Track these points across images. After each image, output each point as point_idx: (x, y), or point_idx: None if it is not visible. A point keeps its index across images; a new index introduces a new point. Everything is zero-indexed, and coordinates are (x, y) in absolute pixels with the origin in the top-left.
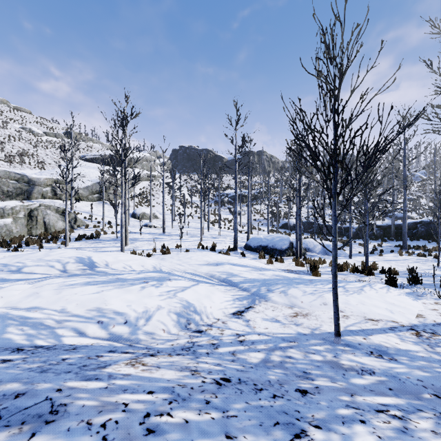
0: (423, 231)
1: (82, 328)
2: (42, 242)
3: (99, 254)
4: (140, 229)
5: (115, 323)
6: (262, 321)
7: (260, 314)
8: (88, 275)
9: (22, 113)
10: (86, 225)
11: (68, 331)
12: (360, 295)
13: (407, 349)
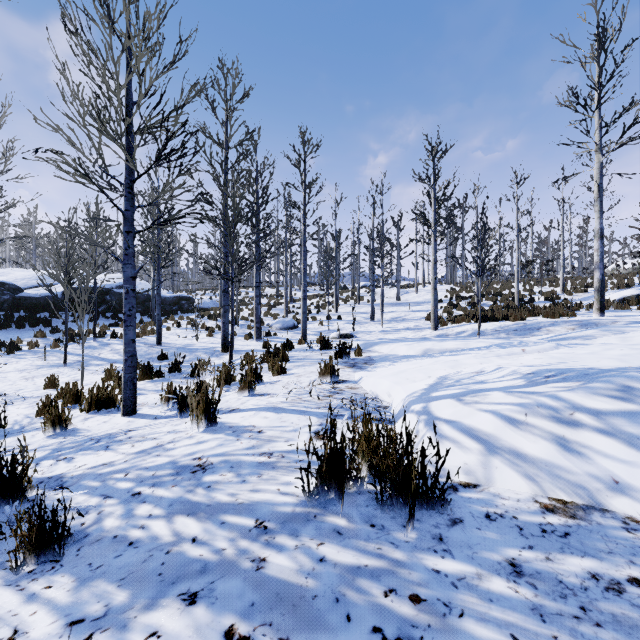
0: None
1: None
2: None
3: None
4: None
5: None
6: None
7: None
8: None
9: None
10: None
11: None
12: None
13: None
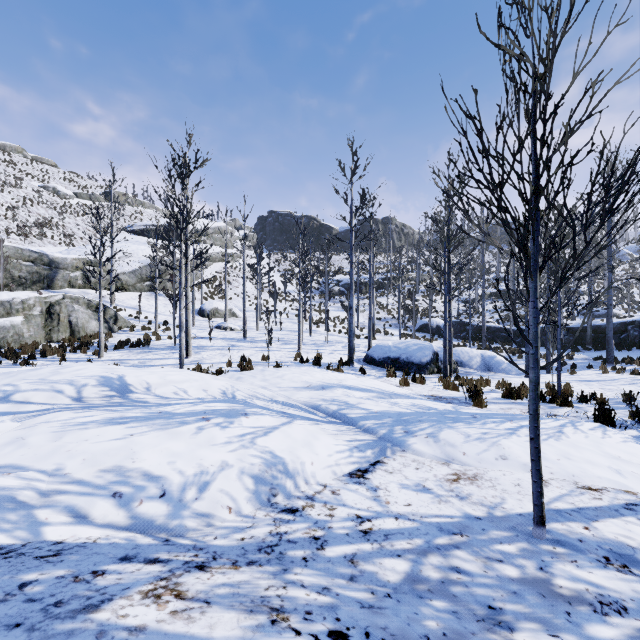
0: (637, 335)
1: (83, 507)
2: (65, 352)
3: (139, 371)
4: (209, 333)
5: (144, 496)
6: (399, 490)
7: (396, 476)
8: (115, 406)
9: (43, 166)
10: (131, 327)
11: (57, 514)
12: (559, 443)
13: None
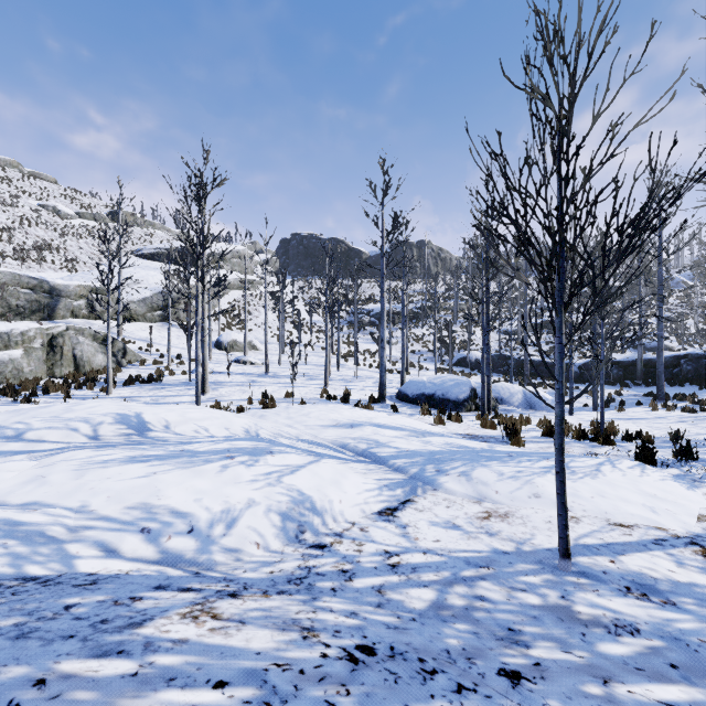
0: (690, 370)
1: (113, 541)
2: (70, 388)
3: (156, 409)
4: (227, 367)
5: (172, 532)
6: (429, 527)
7: (426, 514)
8: (134, 444)
9: (42, 182)
10: (141, 361)
11: (88, 548)
12: (595, 481)
13: (691, 581)
